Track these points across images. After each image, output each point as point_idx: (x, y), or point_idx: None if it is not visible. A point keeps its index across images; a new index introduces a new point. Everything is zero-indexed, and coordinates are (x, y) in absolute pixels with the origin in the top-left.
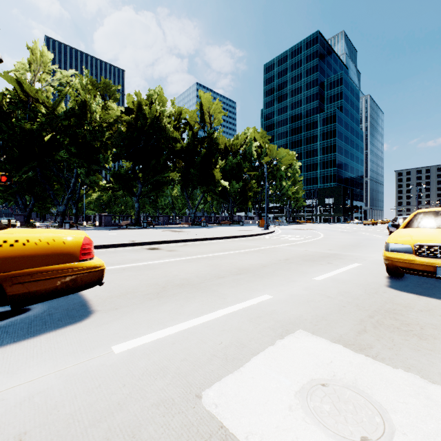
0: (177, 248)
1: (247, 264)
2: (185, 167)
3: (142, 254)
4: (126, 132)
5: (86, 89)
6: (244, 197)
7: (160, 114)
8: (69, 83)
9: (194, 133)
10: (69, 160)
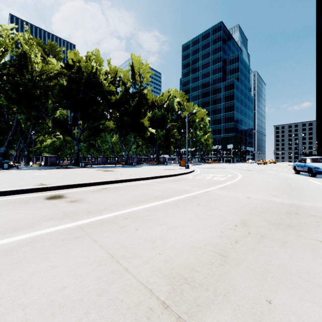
0: (88, 195)
1: (186, 249)
2: (119, 116)
3: (19, 212)
4: (67, 85)
5: (28, 43)
6: (168, 142)
7: (97, 70)
8: (11, 36)
9: (127, 88)
10: (10, 106)
